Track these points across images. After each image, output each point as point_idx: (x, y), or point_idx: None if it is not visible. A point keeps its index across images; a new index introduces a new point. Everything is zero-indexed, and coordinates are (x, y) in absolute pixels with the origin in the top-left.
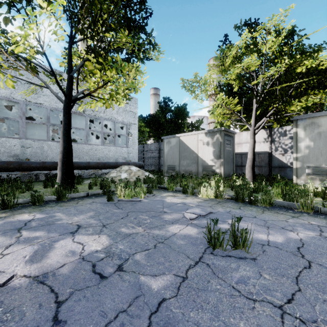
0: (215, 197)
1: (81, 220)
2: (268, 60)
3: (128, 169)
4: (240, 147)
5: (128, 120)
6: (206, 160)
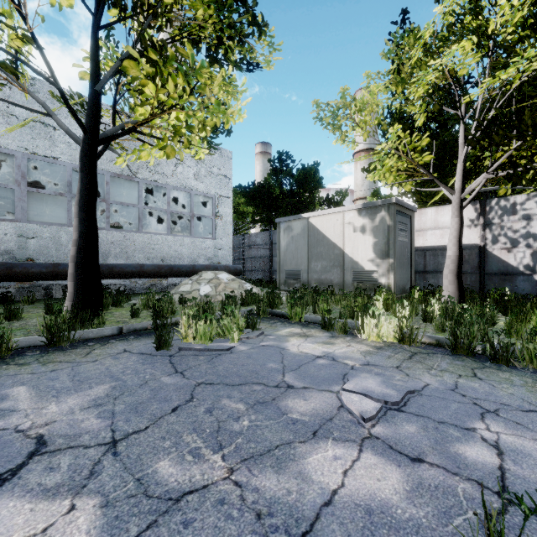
0: (400, 340)
1: (61, 416)
2: (503, 45)
3: (213, 277)
4: (422, 237)
5: (215, 190)
6: (360, 261)
